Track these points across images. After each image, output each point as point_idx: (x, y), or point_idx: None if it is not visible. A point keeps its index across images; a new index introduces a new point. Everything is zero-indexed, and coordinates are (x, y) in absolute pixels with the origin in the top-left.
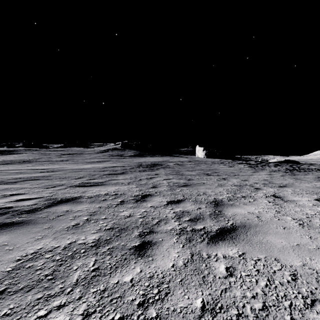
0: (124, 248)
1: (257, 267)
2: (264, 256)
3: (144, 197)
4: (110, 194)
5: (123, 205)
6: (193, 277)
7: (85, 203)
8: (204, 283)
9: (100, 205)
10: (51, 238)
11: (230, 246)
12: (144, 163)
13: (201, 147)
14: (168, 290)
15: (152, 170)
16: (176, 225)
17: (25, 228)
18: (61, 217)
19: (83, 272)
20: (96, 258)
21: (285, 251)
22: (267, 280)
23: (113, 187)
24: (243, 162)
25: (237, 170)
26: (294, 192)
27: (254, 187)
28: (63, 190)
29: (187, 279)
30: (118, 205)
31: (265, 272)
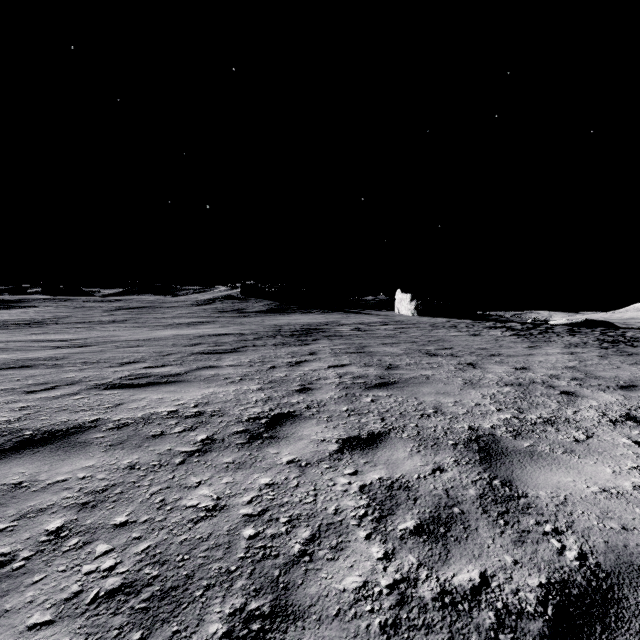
0: None
1: None
2: None
3: (275, 423)
4: (183, 413)
5: (206, 456)
6: None
7: (95, 448)
8: None
9: (136, 459)
10: None
11: None
12: (286, 327)
13: (407, 294)
14: None
15: (303, 342)
16: (376, 561)
17: None
18: None
19: None
20: None
21: None
22: None
23: (199, 389)
24: (497, 324)
25: (492, 343)
26: None
27: (558, 388)
28: (65, 399)
29: None
30: (190, 458)
31: None
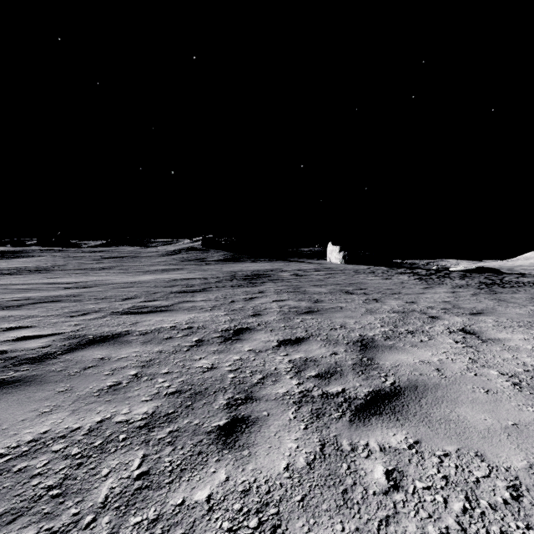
0: (198, 430)
1: (445, 471)
2: (456, 447)
3: (239, 332)
4: (180, 327)
5: (201, 347)
6: (324, 492)
7: (135, 344)
8: (345, 505)
9: (161, 348)
10: (67, 411)
11: (392, 427)
12: (240, 273)
13: (336, 246)
14: (277, 520)
15: (254, 284)
16: (294, 385)
17: (23, 392)
18: (89, 371)
19: (119, 480)
20: (146, 452)
21: (493, 437)
22: (465, 498)
23: (185, 314)
24: (407, 271)
25: (398, 285)
26: (498, 324)
27: (428, 314)
28: (99, 320)
29: (313, 497)
30: (192, 348)
31: (459, 481)
